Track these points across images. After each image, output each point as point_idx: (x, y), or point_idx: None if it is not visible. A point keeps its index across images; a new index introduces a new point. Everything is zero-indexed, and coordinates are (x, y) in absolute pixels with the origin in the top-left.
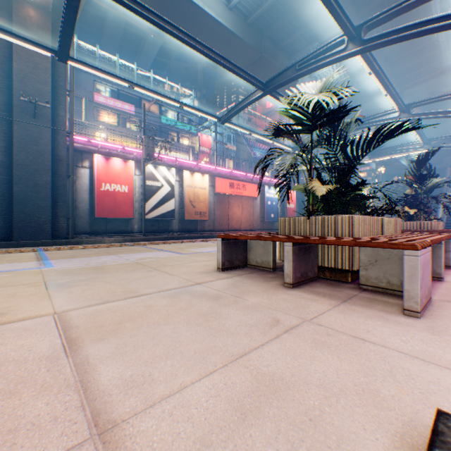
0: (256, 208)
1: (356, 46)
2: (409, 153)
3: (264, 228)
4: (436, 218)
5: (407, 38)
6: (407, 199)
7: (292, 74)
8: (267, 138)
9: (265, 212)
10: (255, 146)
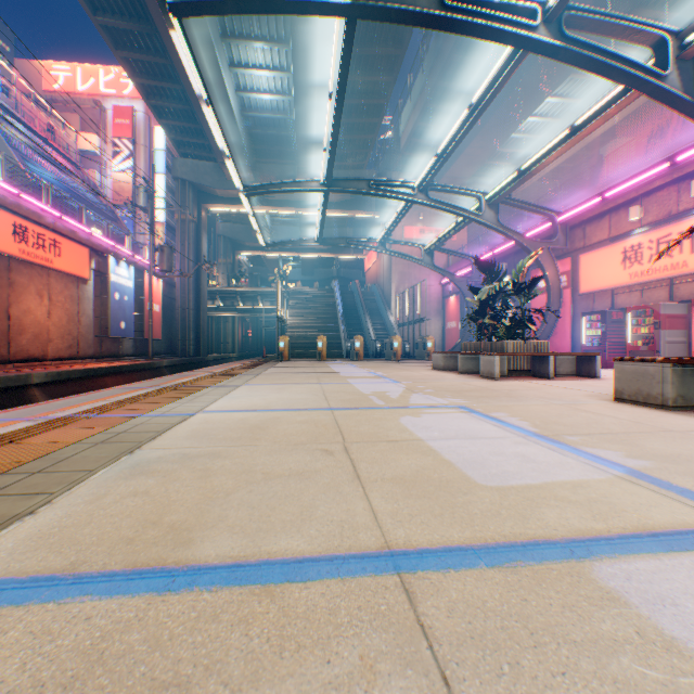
0: (88, 306)
1: (552, 37)
2: (301, 255)
3: (104, 353)
4: (533, 337)
5: (610, 74)
6: (482, 310)
7: (430, 7)
8: (224, 138)
9: (110, 316)
10: (34, 160)
